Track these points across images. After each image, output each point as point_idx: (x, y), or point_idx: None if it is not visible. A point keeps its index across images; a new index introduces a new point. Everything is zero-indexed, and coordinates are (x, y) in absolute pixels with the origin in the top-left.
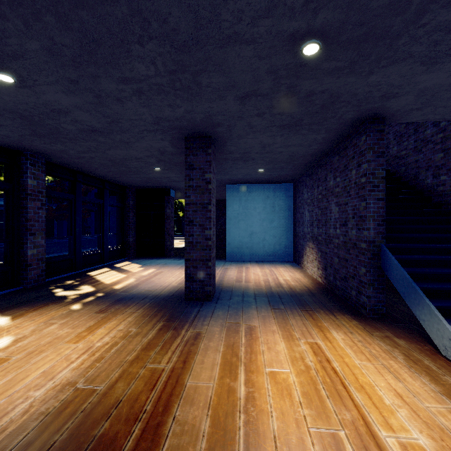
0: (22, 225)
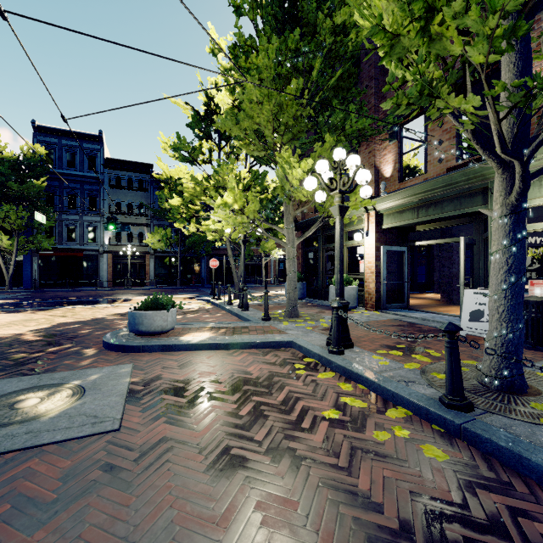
0: (432, 268)
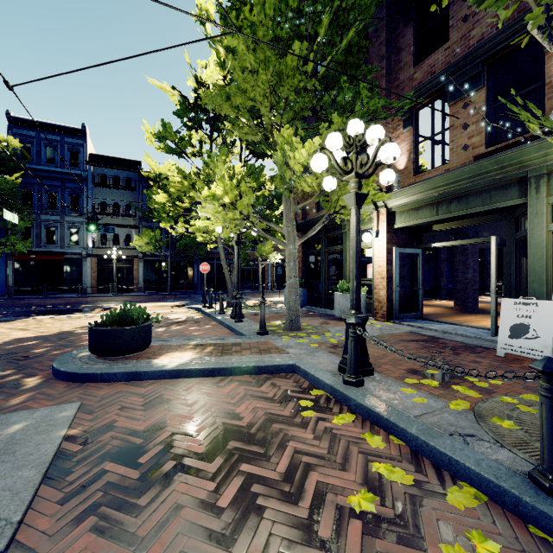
0: (439, 273)
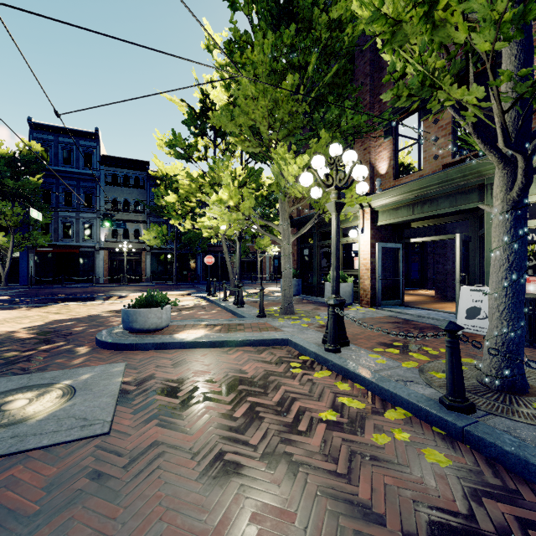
0: (425, 265)
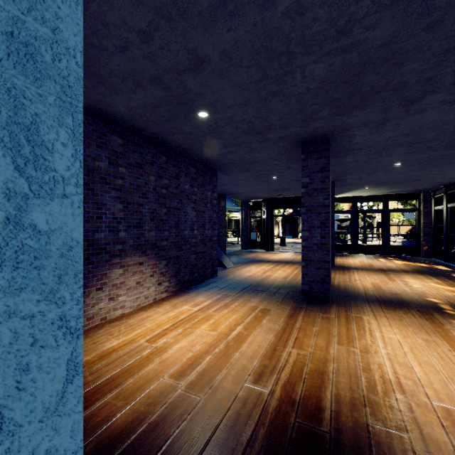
0: None
